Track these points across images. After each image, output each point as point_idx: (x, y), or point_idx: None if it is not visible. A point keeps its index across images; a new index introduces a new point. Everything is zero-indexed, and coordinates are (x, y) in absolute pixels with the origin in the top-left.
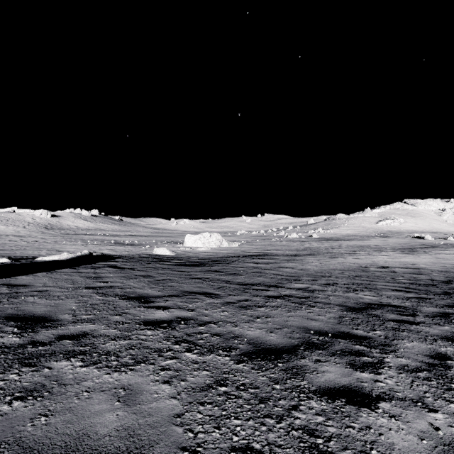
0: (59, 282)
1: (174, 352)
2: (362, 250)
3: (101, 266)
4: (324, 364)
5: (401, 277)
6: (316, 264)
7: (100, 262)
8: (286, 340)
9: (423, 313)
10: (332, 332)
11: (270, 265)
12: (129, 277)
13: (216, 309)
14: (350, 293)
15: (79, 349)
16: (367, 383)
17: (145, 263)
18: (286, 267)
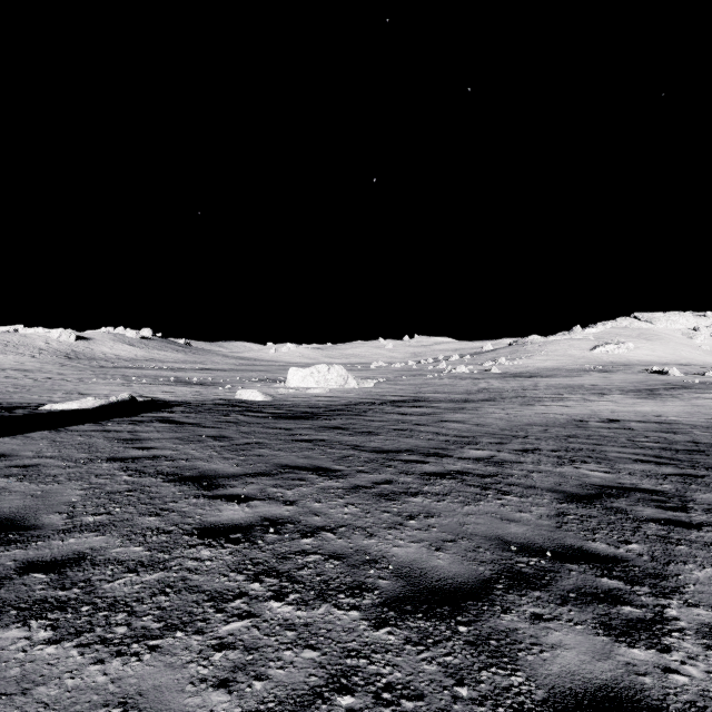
0: (65, 449)
1: (248, 601)
2: (573, 393)
3: (146, 419)
4: (551, 625)
5: (643, 438)
6: (500, 416)
7: (146, 413)
8: (467, 566)
9: (699, 504)
10: (551, 547)
11: (426, 418)
12: (189, 438)
13: (334, 501)
14: (565, 466)
15: (55, 595)
16: (649, 676)
17: (221, 414)
18: (453, 420)
